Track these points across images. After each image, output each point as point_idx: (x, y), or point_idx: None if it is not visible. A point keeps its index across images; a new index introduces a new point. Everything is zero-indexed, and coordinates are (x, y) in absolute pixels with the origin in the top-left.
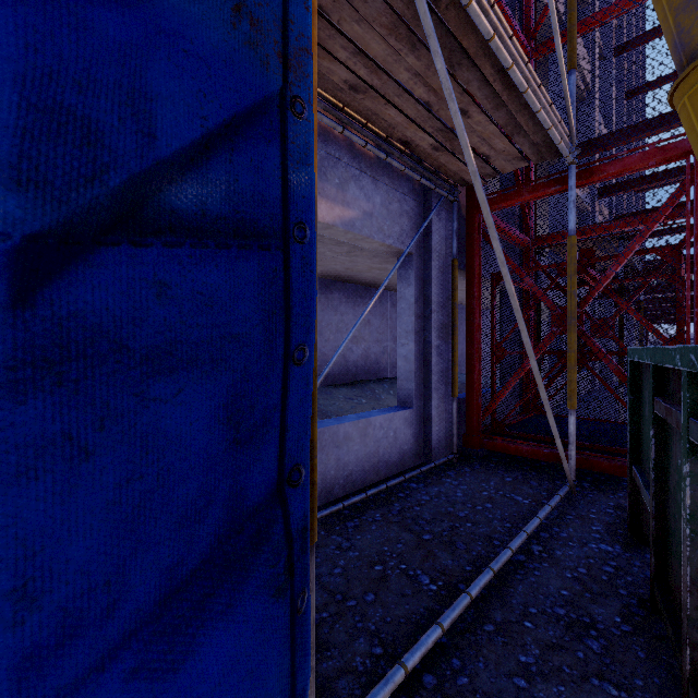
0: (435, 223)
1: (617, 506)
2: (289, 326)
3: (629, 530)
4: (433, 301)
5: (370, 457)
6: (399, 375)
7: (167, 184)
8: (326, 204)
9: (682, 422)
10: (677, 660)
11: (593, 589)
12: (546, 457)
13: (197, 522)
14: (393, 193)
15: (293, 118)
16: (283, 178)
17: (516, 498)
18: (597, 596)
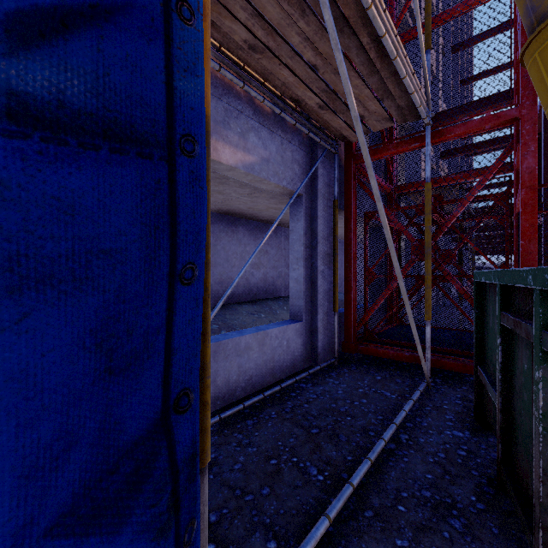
0: (320, 170)
1: (463, 398)
2: (175, 243)
3: (475, 418)
4: (319, 234)
5: (267, 363)
6: (291, 294)
7: (3, 58)
8: (230, 149)
9: (534, 334)
10: (528, 537)
11: (452, 471)
12: (408, 359)
13: (54, 471)
14: (286, 144)
15: (180, 22)
16: (167, 83)
17: (385, 394)
18: (455, 477)
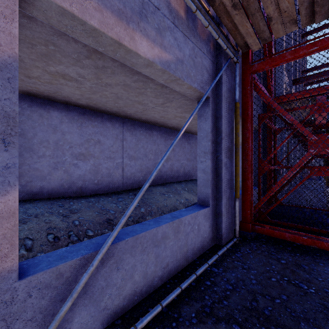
0: (224, 77)
1: None
2: None
3: None
4: (223, 131)
5: (181, 248)
6: (199, 183)
7: None
8: (147, 42)
9: None
10: None
11: None
12: (305, 242)
13: None
14: (197, 50)
15: None
16: None
17: (302, 286)
18: None
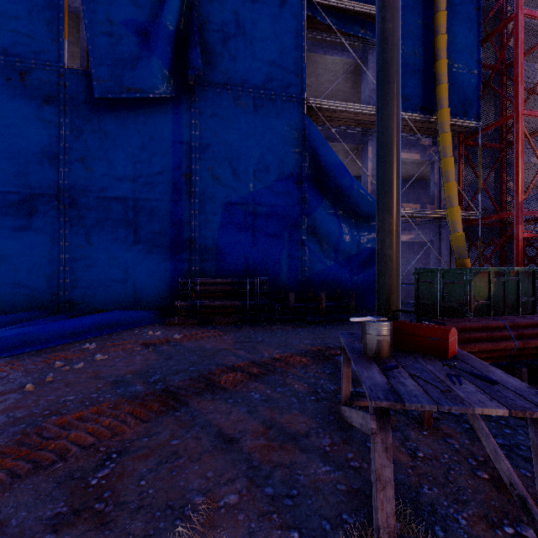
0: (443, 231)
1: None
2: None
3: None
4: (442, 254)
5: None
6: None
7: None
8: (405, 236)
9: None
10: None
11: None
12: None
13: None
14: (426, 227)
15: None
16: None
17: None
18: None
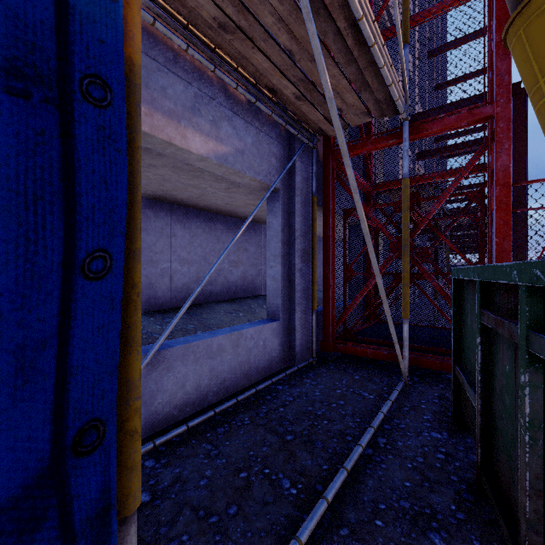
0: (298, 164)
1: (440, 396)
2: (73, 222)
3: (453, 418)
4: (296, 230)
5: (242, 365)
6: (268, 293)
7: None
8: (200, 137)
9: (519, 334)
10: None
11: (430, 477)
12: (385, 357)
13: None
14: (262, 136)
15: None
16: None
17: (363, 394)
18: (434, 484)
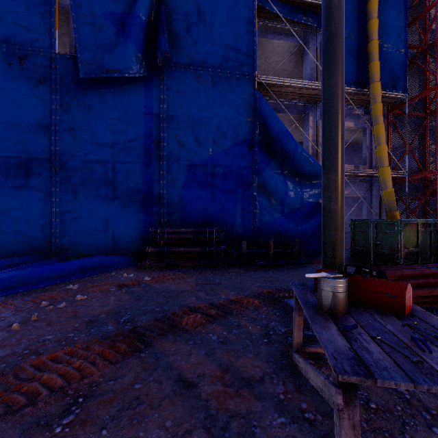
0: (373, 187)
1: None
2: None
3: None
4: (373, 207)
5: None
6: None
7: None
8: None
9: None
10: None
11: None
12: None
13: None
14: (359, 184)
15: None
16: None
17: None
18: None
